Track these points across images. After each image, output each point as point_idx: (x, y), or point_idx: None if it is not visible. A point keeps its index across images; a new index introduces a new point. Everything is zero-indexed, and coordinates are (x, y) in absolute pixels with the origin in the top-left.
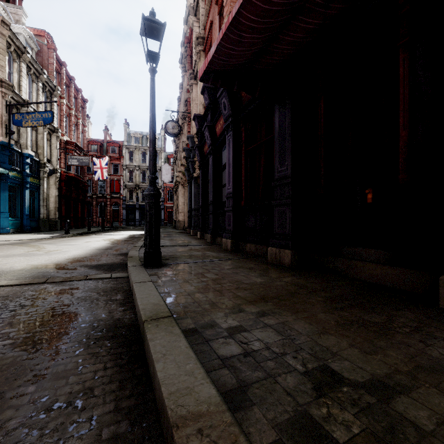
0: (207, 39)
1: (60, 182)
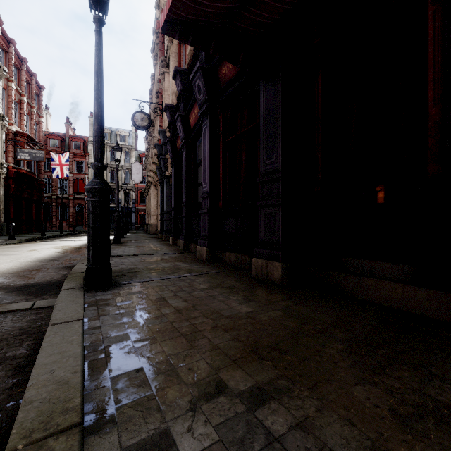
0: None
1: (7, 179)
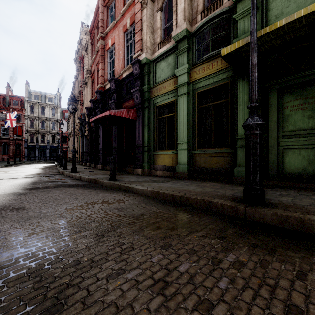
0: (92, 74)
1: None
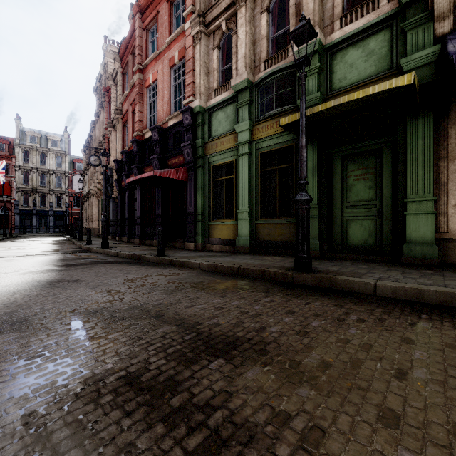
0: (124, 115)
1: None
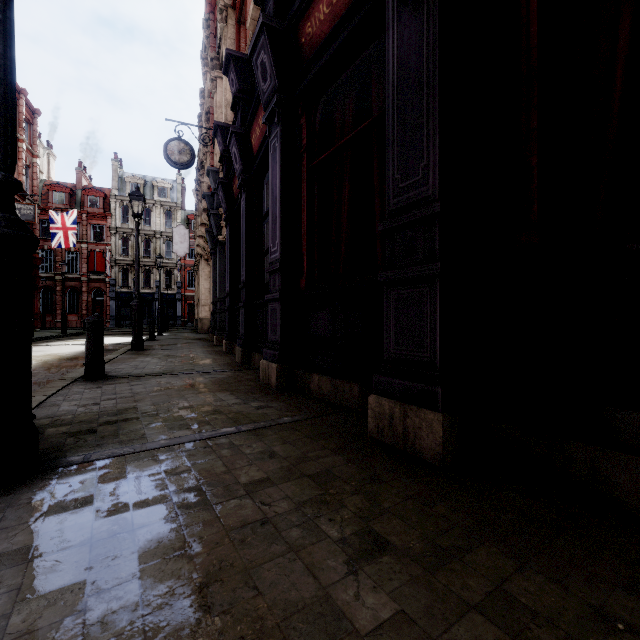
0: None
1: None
